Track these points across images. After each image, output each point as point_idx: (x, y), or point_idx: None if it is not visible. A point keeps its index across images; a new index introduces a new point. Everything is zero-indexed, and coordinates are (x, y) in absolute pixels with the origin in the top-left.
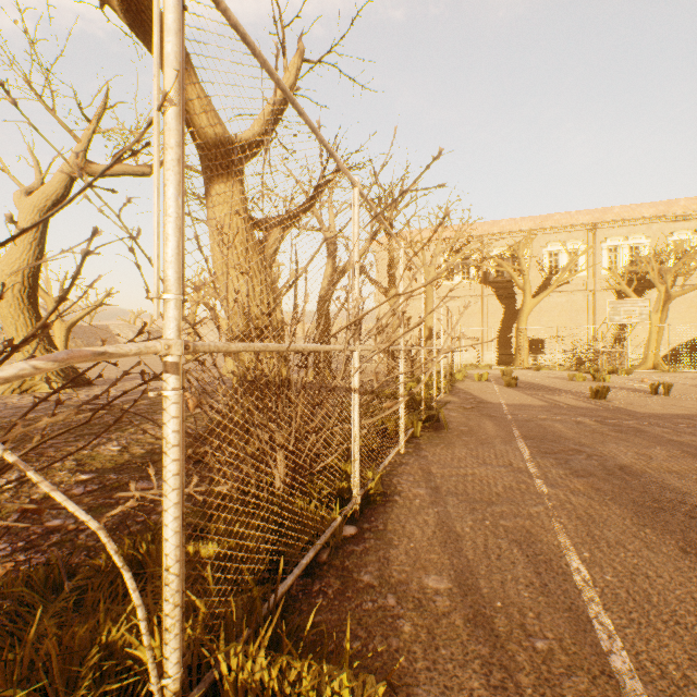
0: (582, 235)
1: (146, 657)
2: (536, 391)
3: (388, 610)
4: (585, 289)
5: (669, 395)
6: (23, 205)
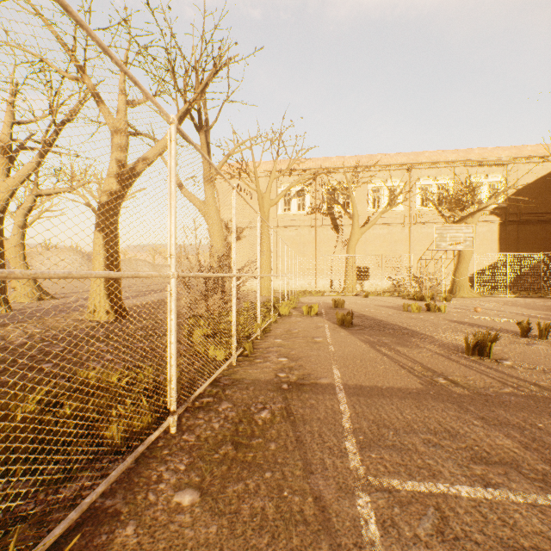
0: (400, 174)
1: None
2: (380, 335)
3: None
4: (402, 222)
5: (545, 338)
6: None
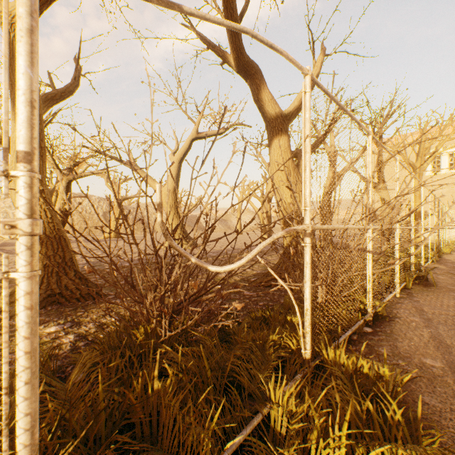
0: None
1: (291, 345)
2: None
3: (399, 366)
4: None
5: None
6: (172, 159)
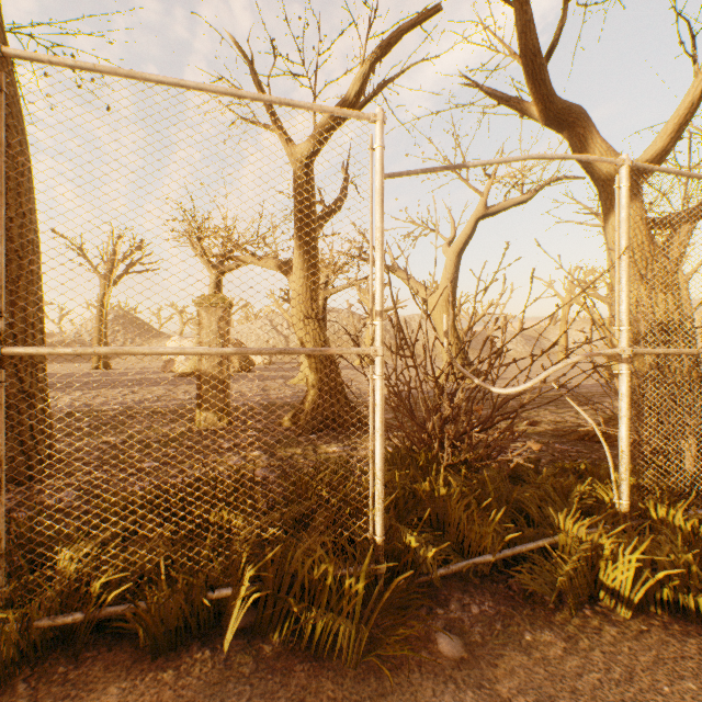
0: None
1: (604, 497)
2: None
3: None
4: None
5: None
6: (447, 252)
